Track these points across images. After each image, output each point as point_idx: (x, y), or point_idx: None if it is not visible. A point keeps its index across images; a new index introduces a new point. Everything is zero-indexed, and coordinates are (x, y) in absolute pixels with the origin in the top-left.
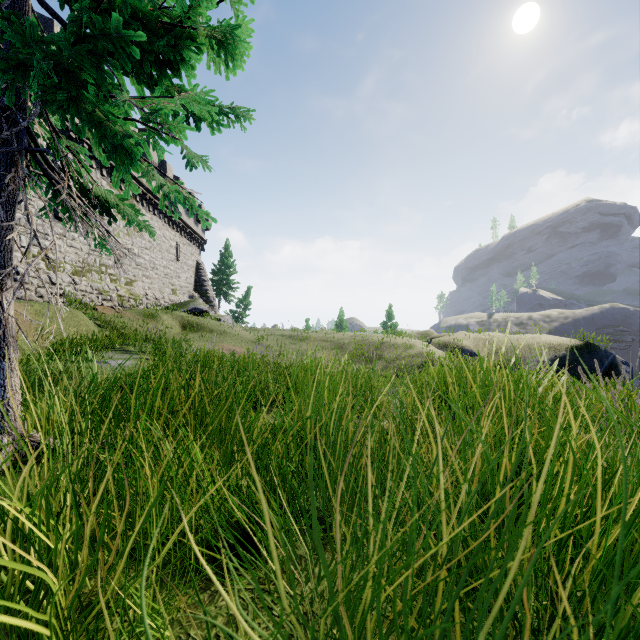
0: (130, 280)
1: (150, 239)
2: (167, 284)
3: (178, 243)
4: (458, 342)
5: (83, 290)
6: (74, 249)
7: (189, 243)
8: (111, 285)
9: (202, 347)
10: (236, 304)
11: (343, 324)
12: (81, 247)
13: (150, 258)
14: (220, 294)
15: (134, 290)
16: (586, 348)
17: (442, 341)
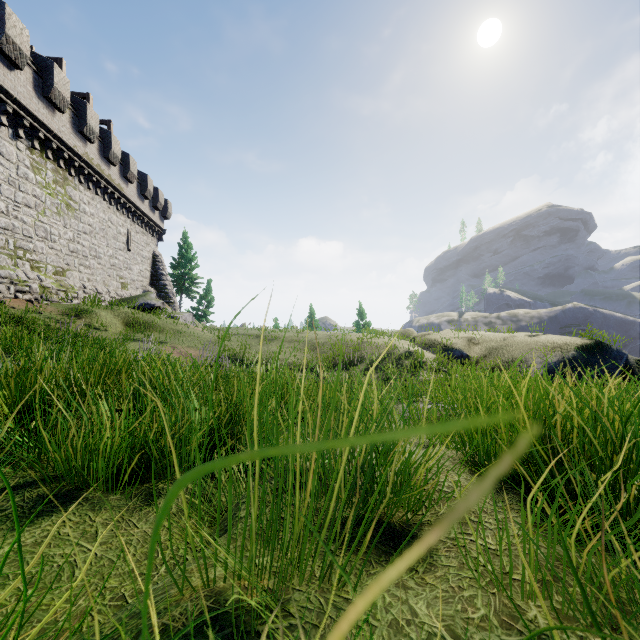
0: (61, 269)
1: (90, 222)
2: (114, 276)
3: (129, 230)
4: (446, 341)
5: None
6: None
7: (144, 232)
8: (31, 273)
9: (144, 349)
10: (200, 301)
11: (316, 323)
12: None
13: (90, 245)
14: (182, 290)
15: (66, 281)
16: (597, 348)
17: (428, 340)
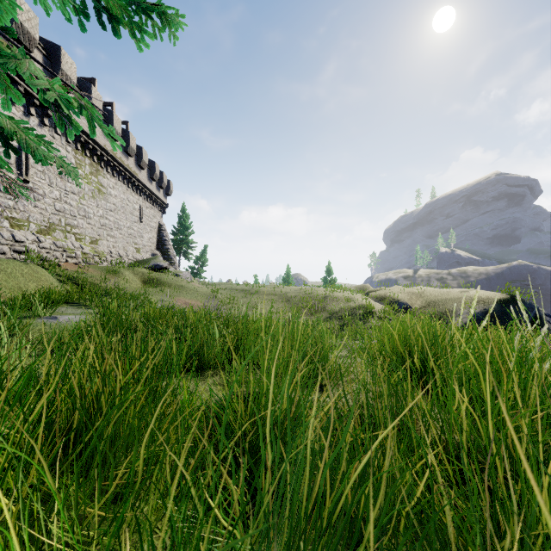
0: (95, 239)
1: (114, 202)
2: (131, 243)
3: (141, 206)
4: (394, 295)
5: (47, 248)
6: (39, 209)
7: (152, 207)
8: (76, 243)
9: (160, 301)
10: (194, 261)
11: (289, 279)
12: (46, 207)
13: (114, 219)
14: (180, 252)
15: (99, 248)
16: (512, 301)
17: (379, 294)
